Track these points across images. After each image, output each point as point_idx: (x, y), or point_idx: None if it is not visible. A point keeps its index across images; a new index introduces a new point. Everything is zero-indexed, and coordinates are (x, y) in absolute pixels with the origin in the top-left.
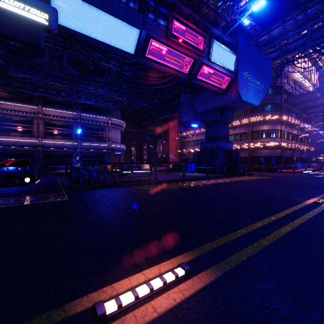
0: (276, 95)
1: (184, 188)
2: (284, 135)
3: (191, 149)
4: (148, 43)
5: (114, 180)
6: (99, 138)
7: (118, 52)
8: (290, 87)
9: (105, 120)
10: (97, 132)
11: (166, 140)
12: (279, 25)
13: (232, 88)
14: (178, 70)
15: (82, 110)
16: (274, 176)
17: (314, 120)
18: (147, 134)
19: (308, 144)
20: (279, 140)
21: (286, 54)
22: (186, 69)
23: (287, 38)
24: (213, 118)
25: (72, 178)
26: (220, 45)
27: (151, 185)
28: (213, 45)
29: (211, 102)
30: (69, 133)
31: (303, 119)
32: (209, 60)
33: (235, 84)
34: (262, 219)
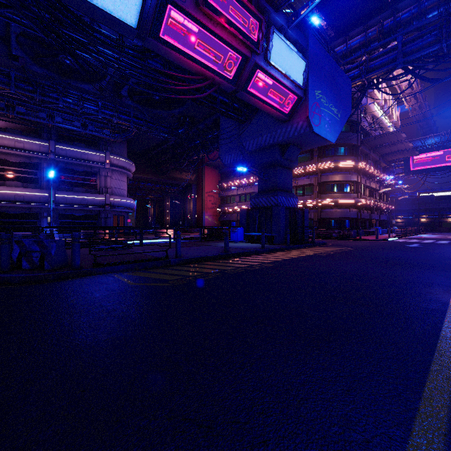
0: (351, 133)
1: (228, 272)
2: (360, 189)
3: (236, 207)
4: (162, 12)
5: (95, 260)
6: (89, 188)
7: (104, 19)
8: (368, 124)
9: (99, 158)
10: (87, 178)
11: (200, 193)
12: (359, 32)
13: (298, 113)
14: (217, 72)
15: (59, 140)
16: (356, 246)
17: (393, 171)
18: (170, 184)
19: (387, 201)
20: (355, 196)
21: (370, 73)
22: (229, 71)
23: (370, 51)
24: (270, 159)
25: (1, 259)
26: (284, 40)
27: (168, 268)
28: (273, 38)
29: (268, 134)
30: (34, 177)
31: (381, 169)
32: (267, 61)
33: (303, 106)
34: (428, 371)
